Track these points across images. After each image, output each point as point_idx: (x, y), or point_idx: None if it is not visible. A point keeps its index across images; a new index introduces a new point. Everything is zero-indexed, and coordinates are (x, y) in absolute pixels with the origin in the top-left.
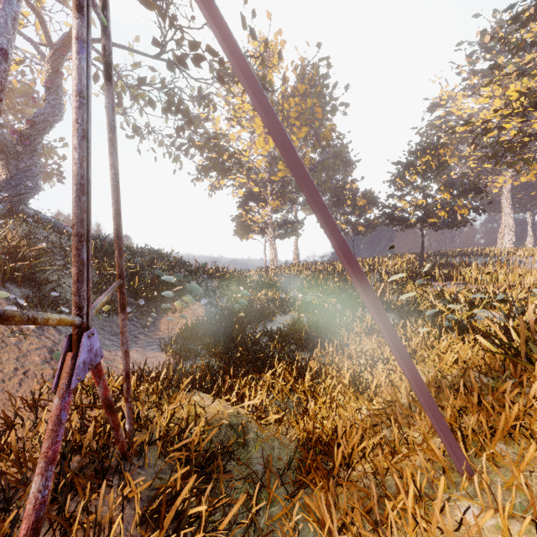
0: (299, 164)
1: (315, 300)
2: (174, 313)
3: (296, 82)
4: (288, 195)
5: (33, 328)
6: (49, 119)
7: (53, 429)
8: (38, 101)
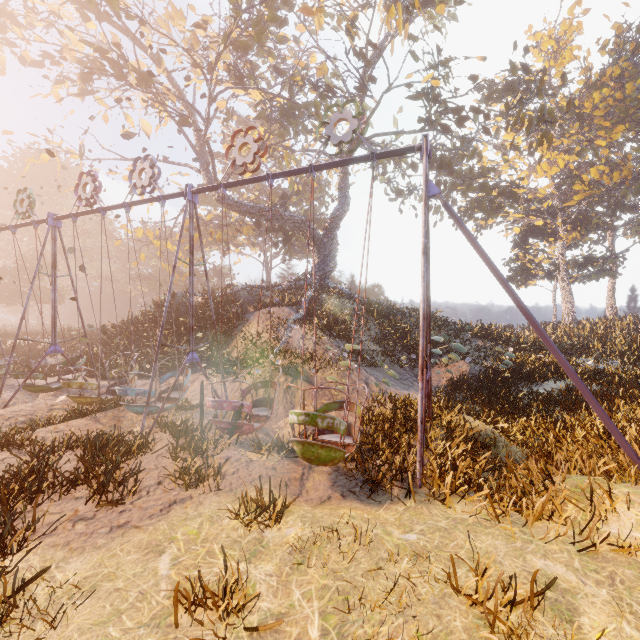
0: (515, 298)
1: (608, 369)
2: (440, 368)
3: (605, 65)
4: (593, 220)
5: (354, 368)
6: (341, 213)
7: (424, 388)
8: (320, 185)
